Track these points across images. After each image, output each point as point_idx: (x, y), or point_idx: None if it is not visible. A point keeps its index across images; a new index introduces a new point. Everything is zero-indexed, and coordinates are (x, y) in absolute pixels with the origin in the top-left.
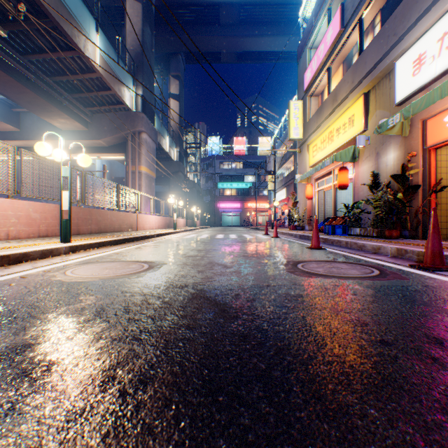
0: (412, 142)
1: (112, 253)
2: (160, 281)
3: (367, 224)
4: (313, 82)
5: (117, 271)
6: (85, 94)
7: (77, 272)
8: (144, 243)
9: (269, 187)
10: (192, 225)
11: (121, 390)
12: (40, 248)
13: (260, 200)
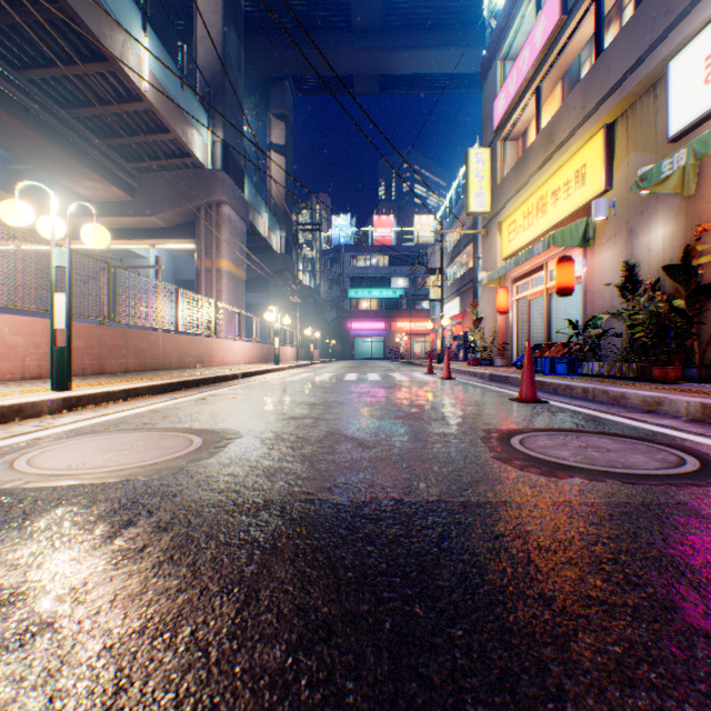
0: (702, 206)
1: (146, 411)
2: (209, 489)
3: (610, 356)
4: (510, 116)
5: (127, 458)
6: (126, 138)
7: (40, 460)
8: (216, 390)
9: (432, 295)
10: (307, 358)
11: None
12: None
13: (416, 317)
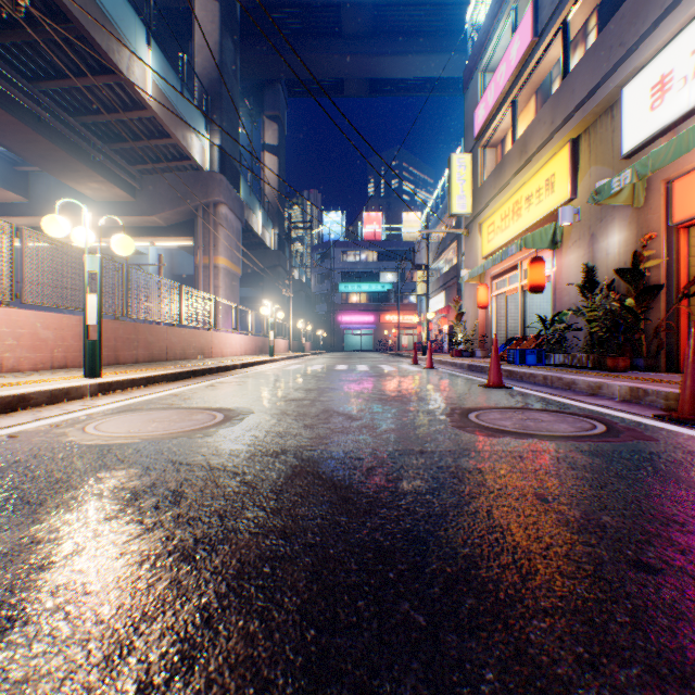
0: (650, 216)
1: (167, 395)
2: (241, 444)
3: (575, 348)
4: (489, 125)
5: (170, 426)
6: (129, 143)
7: (104, 428)
8: (221, 379)
9: (419, 290)
10: (299, 350)
11: (141, 678)
12: (48, 387)
13: (404, 310)
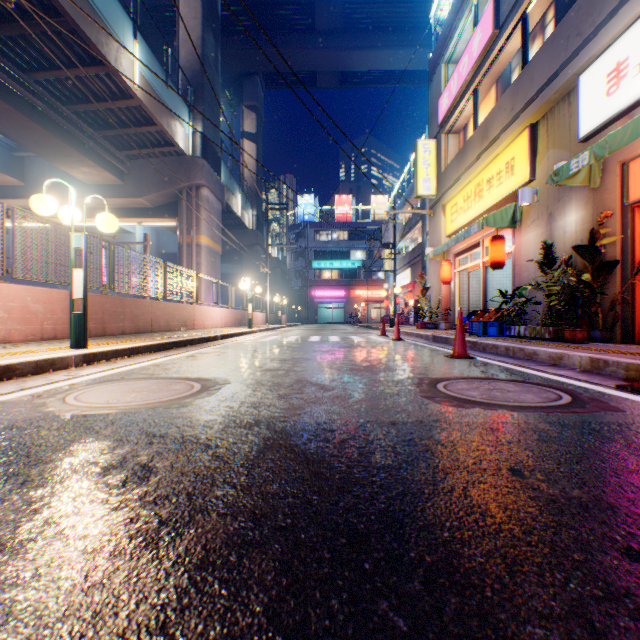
0: (605, 196)
1: (149, 365)
2: (215, 415)
3: (534, 320)
4: (452, 112)
5: (148, 396)
6: (118, 130)
7: (84, 398)
8: (201, 349)
9: (387, 266)
10: (276, 322)
11: None
12: (33, 358)
13: (372, 286)
